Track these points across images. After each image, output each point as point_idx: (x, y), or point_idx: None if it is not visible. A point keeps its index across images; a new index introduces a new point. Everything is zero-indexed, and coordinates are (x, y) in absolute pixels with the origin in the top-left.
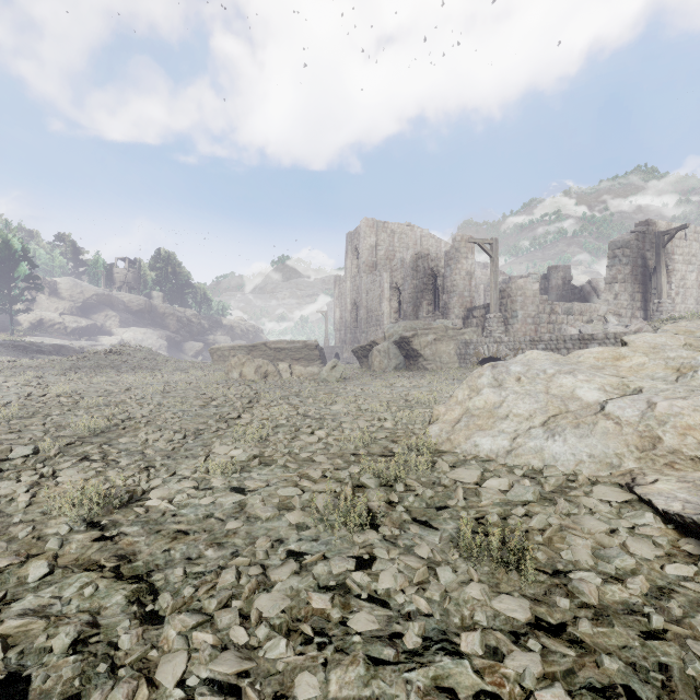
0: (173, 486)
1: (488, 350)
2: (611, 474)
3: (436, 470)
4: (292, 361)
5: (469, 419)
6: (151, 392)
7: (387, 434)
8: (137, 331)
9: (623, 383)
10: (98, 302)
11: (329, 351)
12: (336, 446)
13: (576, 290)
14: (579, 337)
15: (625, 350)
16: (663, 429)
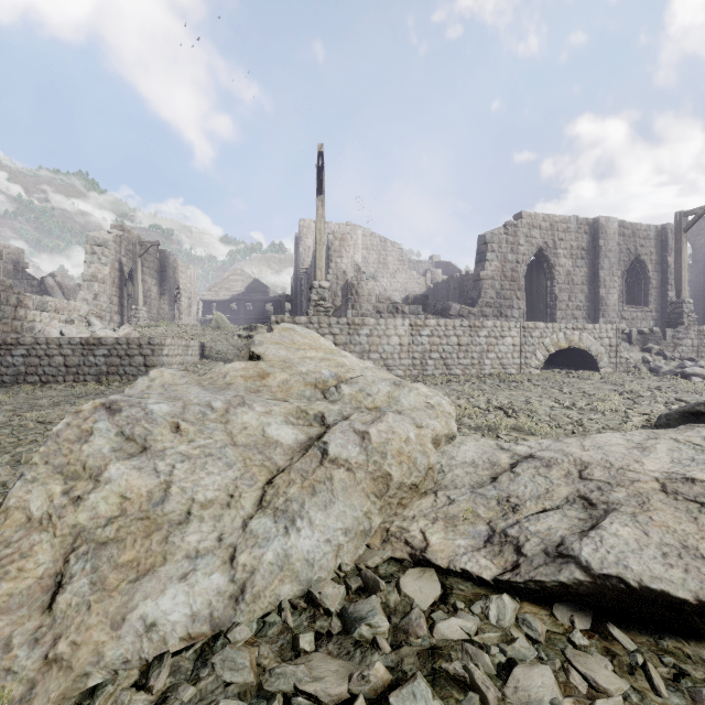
0: None
1: None
2: (371, 545)
3: None
4: None
5: (97, 559)
6: None
7: None
8: None
9: (302, 409)
10: None
11: None
12: None
13: (36, 281)
14: (82, 341)
15: (265, 365)
16: (388, 462)
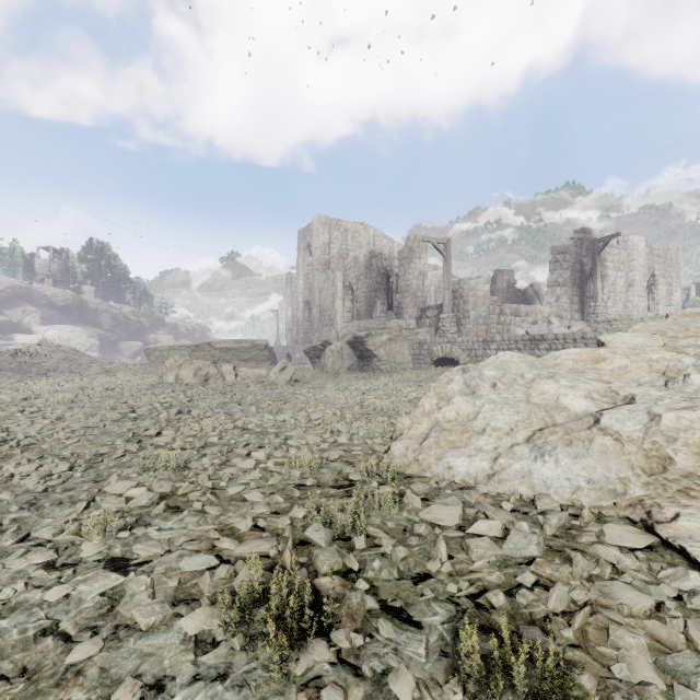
0: (12, 563)
1: (442, 350)
2: (616, 504)
3: (406, 507)
4: (240, 362)
5: (440, 434)
6: (55, 401)
7: (342, 453)
8: (62, 329)
9: (612, 389)
10: (14, 296)
11: (281, 351)
12: (276, 475)
13: (520, 293)
14: (530, 337)
15: (603, 351)
16: (673, 447)
